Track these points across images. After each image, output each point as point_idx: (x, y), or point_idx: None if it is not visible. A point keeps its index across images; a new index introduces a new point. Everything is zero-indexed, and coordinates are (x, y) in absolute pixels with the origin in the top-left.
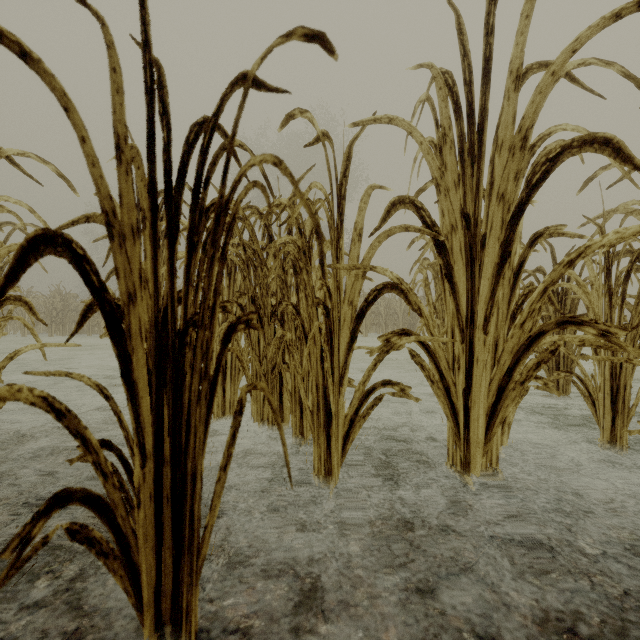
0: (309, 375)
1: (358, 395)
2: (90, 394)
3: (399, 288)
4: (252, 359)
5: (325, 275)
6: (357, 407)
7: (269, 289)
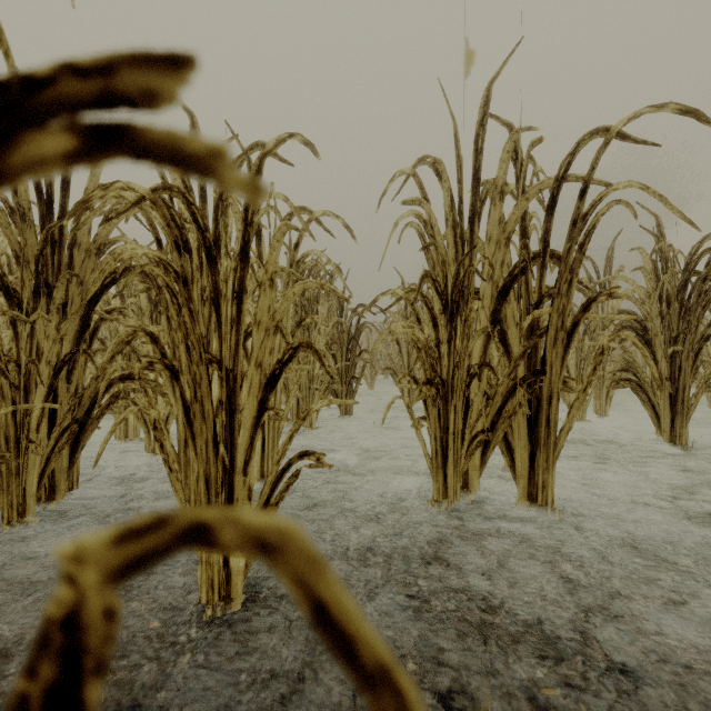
0: None
1: None
2: None
3: None
4: None
5: None
6: None
7: None
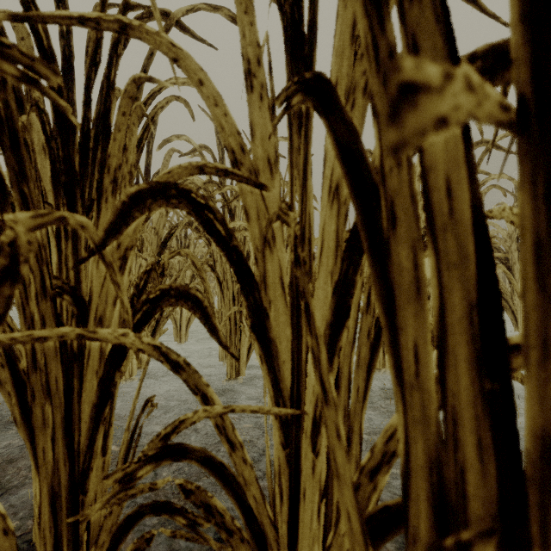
0: None
1: None
2: None
3: None
4: None
5: None
6: None
7: None
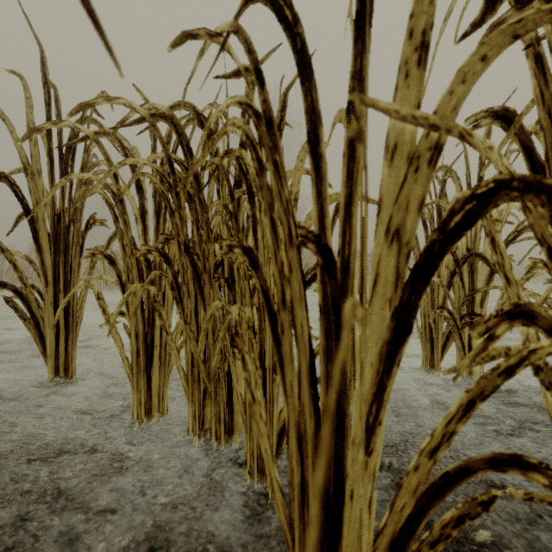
0: (274, 372)
1: (415, 483)
2: (1, 368)
3: (547, 189)
4: (185, 338)
5: (322, 168)
6: (412, 514)
7: (211, 230)
